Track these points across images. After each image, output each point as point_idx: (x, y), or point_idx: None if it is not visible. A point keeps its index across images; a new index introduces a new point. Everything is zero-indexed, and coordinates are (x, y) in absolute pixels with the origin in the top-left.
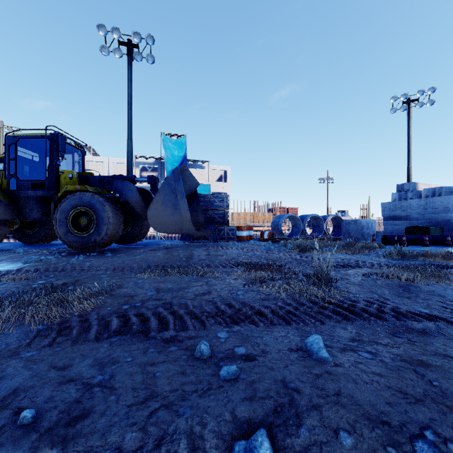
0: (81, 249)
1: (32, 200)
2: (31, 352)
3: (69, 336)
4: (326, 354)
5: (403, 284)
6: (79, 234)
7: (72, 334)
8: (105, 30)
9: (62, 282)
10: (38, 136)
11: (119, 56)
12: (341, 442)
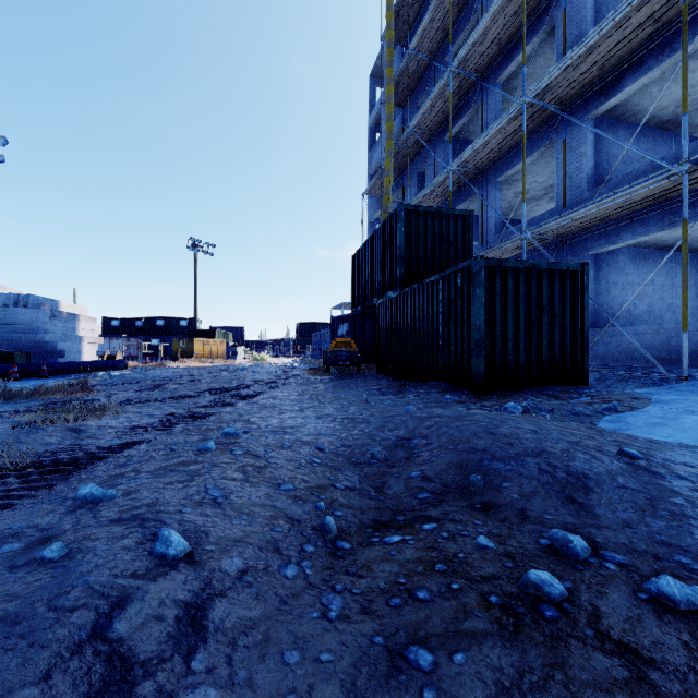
0: None
1: None
2: None
3: None
4: (116, 492)
5: (72, 427)
6: None
7: None
8: None
9: None
10: None
11: None
12: (188, 513)
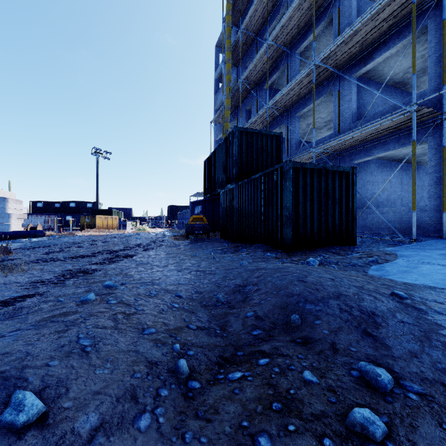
0: None
1: None
2: None
3: None
4: None
5: None
6: None
7: None
8: None
9: None
10: None
11: None
12: (54, 365)
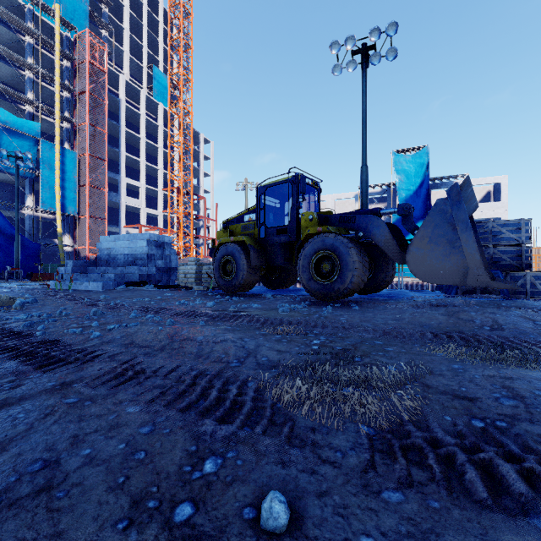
0: (323, 298)
1: (277, 246)
2: (391, 492)
3: (427, 470)
4: None
5: None
6: (321, 281)
7: (433, 469)
8: (337, 46)
9: (339, 346)
10: (282, 182)
11: (352, 69)
12: None
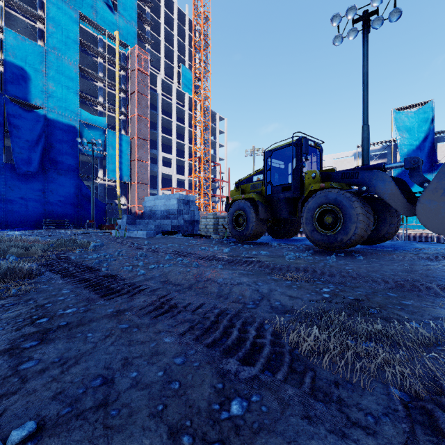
0: (326, 248)
1: (282, 202)
2: None
3: None
4: None
5: None
6: (324, 233)
7: None
8: (338, 18)
9: (350, 295)
10: (286, 146)
11: (353, 37)
12: None
